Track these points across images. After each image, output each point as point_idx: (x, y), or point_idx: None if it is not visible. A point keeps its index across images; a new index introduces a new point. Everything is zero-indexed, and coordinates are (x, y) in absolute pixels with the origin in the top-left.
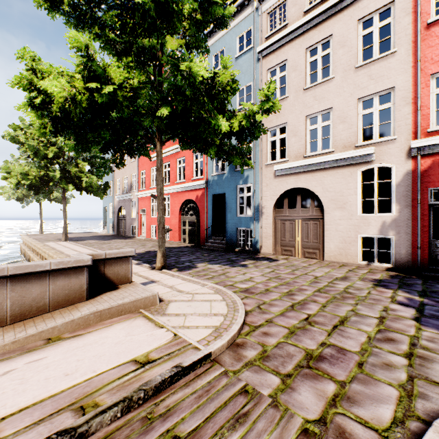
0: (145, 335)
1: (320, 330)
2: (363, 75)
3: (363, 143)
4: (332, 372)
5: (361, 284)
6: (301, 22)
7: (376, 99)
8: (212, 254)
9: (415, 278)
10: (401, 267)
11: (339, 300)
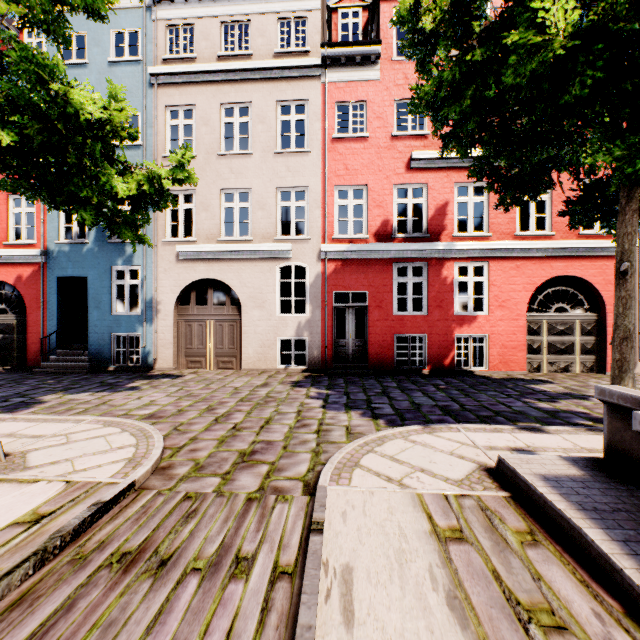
0: (10, 497)
1: (250, 433)
2: (282, 163)
3: (282, 237)
4: (264, 458)
5: (282, 387)
6: (215, 67)
7: (293, 194)
8: (67, 380)
9: (324, 376)
10: (314, 367)
11: (263, 405)
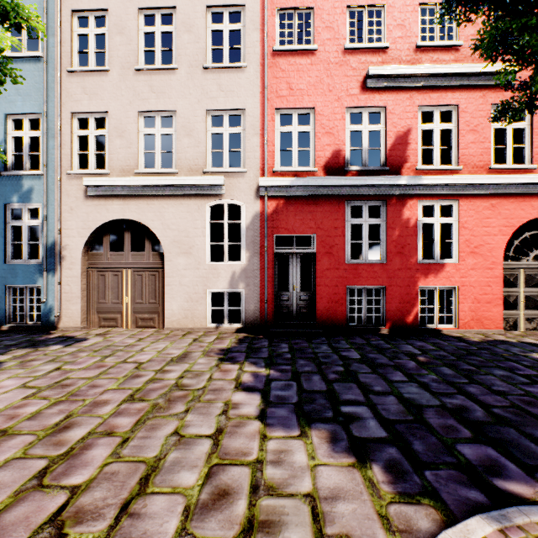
0: None
1: None
2: (212, 80)
3: (212, 169)
4: None
5: (204, 363)
6: None
7: (226, 118)
8: None
9: (263, 339)
10: (251, 325)
11: (160, 412)
